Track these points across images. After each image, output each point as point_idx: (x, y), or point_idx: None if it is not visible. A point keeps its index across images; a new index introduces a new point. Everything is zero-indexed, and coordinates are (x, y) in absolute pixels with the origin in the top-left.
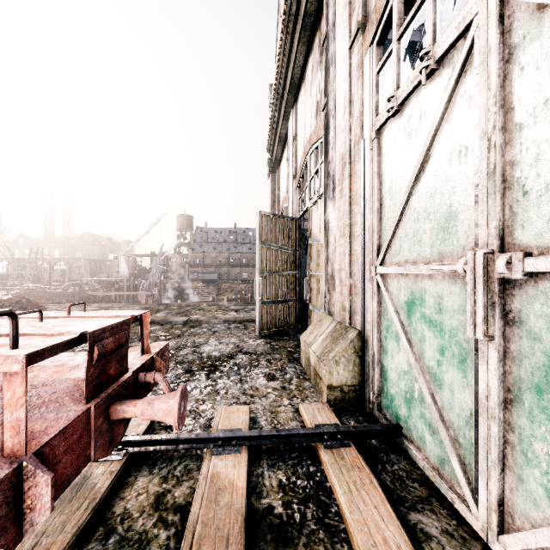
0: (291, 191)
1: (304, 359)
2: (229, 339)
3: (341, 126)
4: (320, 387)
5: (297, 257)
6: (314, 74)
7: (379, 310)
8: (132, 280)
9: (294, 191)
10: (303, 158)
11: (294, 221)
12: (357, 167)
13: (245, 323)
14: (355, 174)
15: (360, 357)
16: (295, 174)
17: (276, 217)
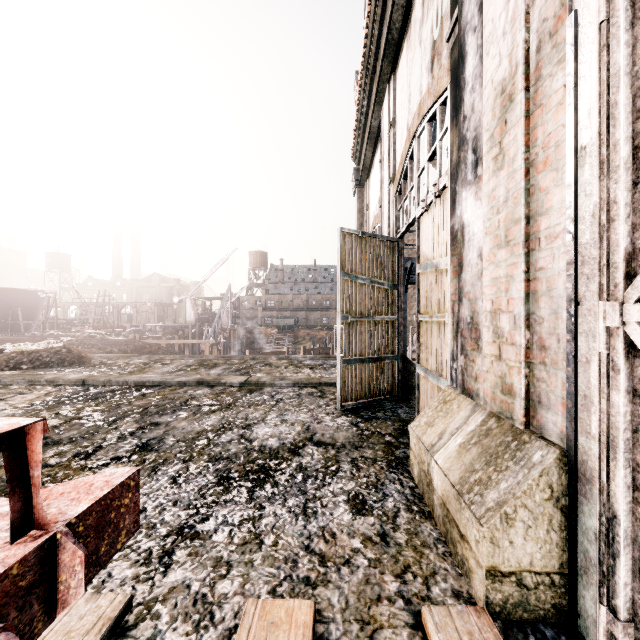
0: (387, 201)
1: (417, 470)
2: (296, 414)
3: (499, 29)
4: (463, 555)
5: (396, 295)
6: (428, 2)
7: (630, 411)
8: (198, 326)
9: (391, 200)
10: (407, 145)
11: (391, 242)
12: (551, 85)
13: (321, 387)
14: (541, 105)
15: (564, 509)
16: (392, 175)
17: (365, 237)
